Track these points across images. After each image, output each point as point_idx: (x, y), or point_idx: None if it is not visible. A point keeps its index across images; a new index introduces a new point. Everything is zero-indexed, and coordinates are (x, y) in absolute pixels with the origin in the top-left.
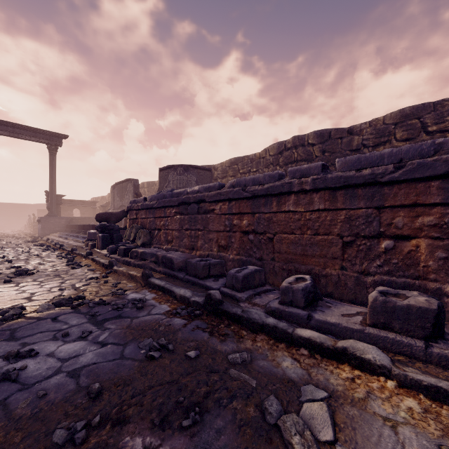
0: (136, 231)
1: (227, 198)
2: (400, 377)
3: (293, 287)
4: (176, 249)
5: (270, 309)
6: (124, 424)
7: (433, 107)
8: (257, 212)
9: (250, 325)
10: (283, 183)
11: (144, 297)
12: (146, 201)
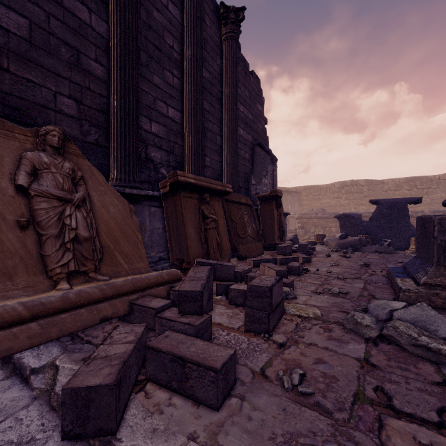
0: (315, 228)
1: None
2: None
3: None
4: None
5: None
6: None
7: (419, 179)
8: None
9: None
10: (409, 214)
11: None
12: (319, 215)
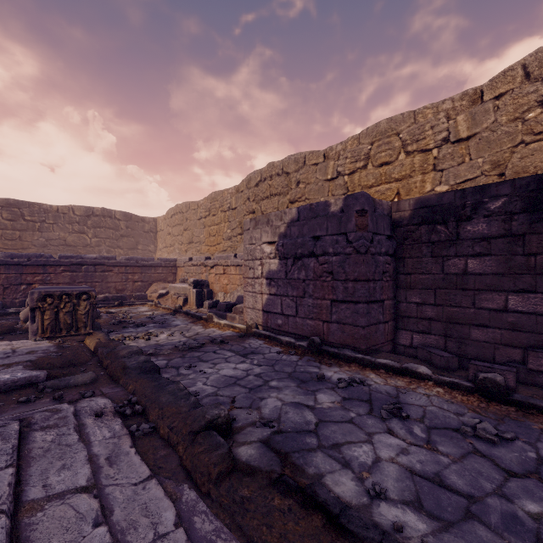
0: None
1: None
2: None
3: None
4: None
5: None
6: None
7: (29, 205)
8: None
9: None
10: None
11: None
12: None
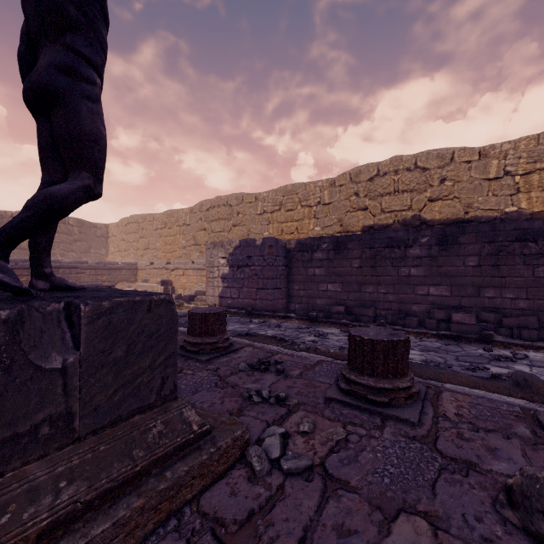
0: None
1: None
2: None
3: None
4: None
5: None
6: None
7: None
8: None
9: None
10: None
11: None
12: None
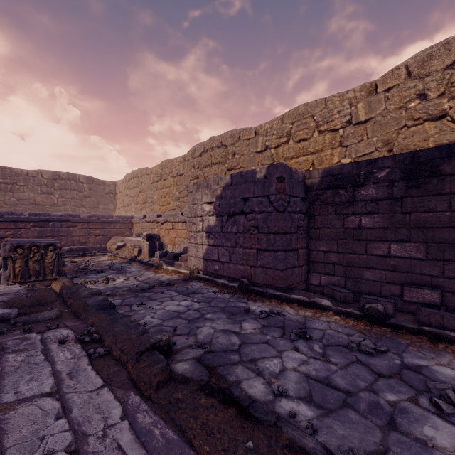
0: None
1: None
2: None
3: None
4: None
5: None
6: None
7: (1, 169)
8: None
9: None
10: None
11: None
12: None
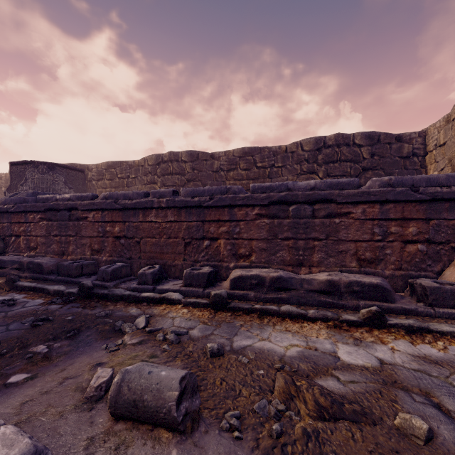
0: None
1: (100, 208)
2: (184, 302)
3: (146, 272)
4: (42, 255)
5: (130, 288)
6: (27, 346)
7: (260, 151)
8: (128, 221)
9: (113, 298)
10: (147, 200)
11: (14, 298)
12: None
